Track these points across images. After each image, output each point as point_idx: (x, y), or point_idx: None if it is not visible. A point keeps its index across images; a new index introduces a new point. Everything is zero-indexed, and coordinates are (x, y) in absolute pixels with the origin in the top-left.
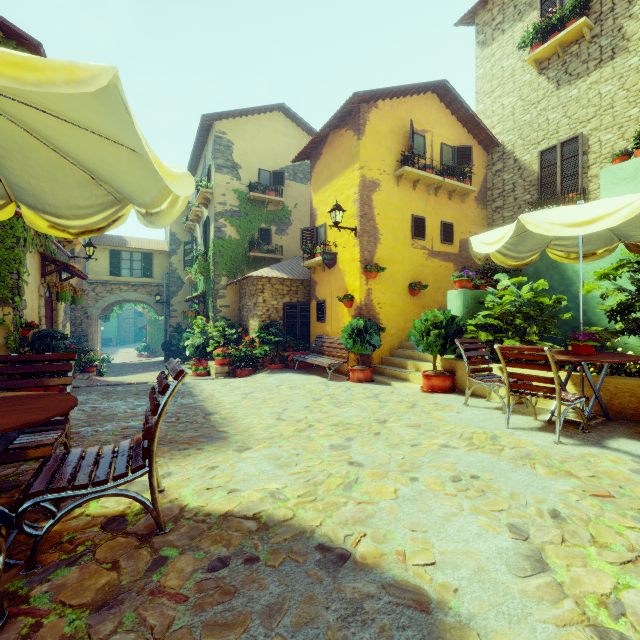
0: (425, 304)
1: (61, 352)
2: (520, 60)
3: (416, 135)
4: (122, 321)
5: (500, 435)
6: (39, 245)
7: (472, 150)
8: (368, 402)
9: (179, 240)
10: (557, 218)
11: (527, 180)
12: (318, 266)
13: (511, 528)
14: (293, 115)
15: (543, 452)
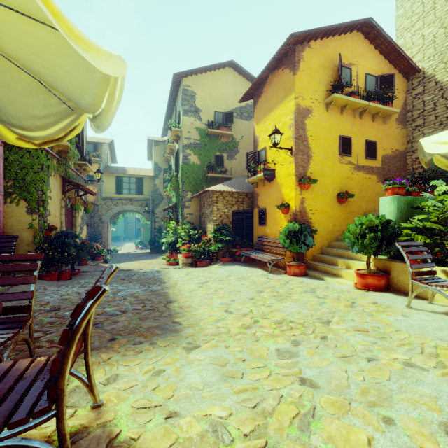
0: (351, 210)
1: (71, 247)
2: None
3: (343, 68)
4: (127, 225)
5: None
6: (60, 171)
7: (394, 77)
8: (306, 297)
9: (160, 168)
10: None
11: None
12: (259, 181)
13: None
14: (240, 69)
15: None
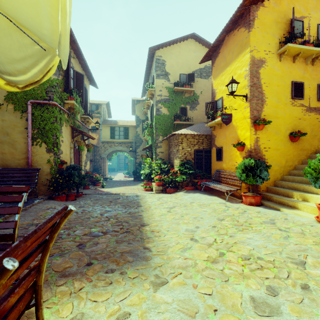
0: (303, 148)
1: (75, 177)
2: None
3: (295, 21)
4: (119, 160)
5: None
6: (69, 122)
7: None
8: (268, 228)
9: (140, 119)
10: None
11: None
12: (217, 125)
13: None
14: (200, 39)
15: None
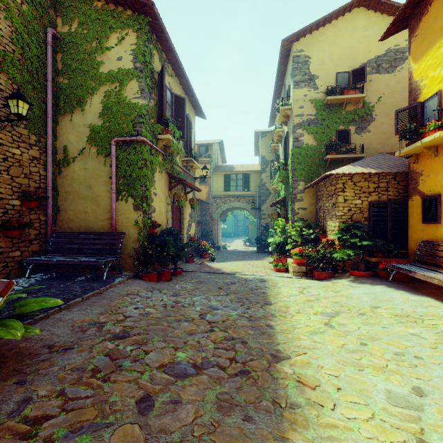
0: None
1: (170, 246)
2: None
3: None
4: (237, 222)
5: None
6: (165, 167)
7: None
8: None
9: (267, 161)
10: None
11: None
12: (426, 150)
13: None
14: (376, 2)
15: None
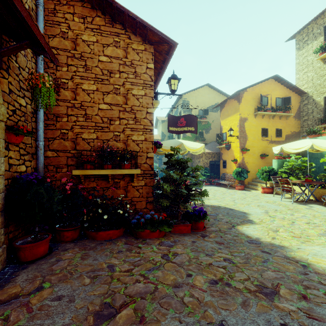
0: (268, 162)
1: None
2: (315, 57)
3: (263, 97)
4: None
5: (277, 201)
6: None
7: (290, 98)
8: (241, 194)
9: (165, 135)
10: (292, 146)
11: (318, 108)
12: (223, 148)
13: (265, 210)
14: (212, 86)
15: (285, 204)
